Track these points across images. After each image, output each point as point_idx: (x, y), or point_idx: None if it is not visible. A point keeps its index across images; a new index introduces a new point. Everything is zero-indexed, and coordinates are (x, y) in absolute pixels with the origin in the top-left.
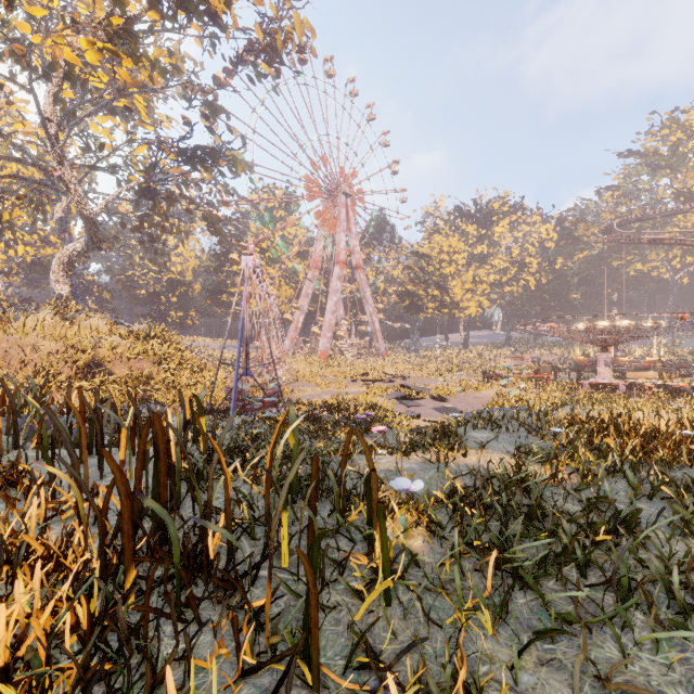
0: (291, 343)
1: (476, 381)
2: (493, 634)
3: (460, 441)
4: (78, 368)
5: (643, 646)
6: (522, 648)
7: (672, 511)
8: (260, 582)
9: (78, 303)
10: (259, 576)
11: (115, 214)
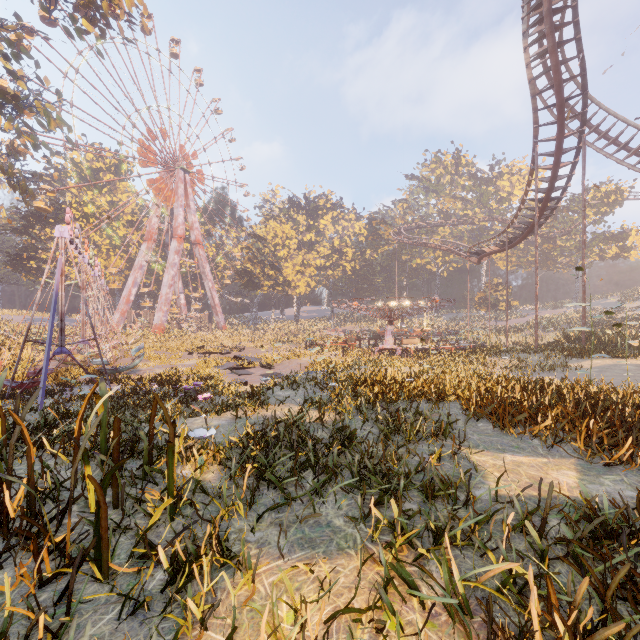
0: (121, 316)
1: (300, 350)
2: (247, 517)
3: (264, 399)
4: None
5: (332, 503)
6: (258, 518)
7: (378, 428)
8: (65, 528)
9: None
10: (64, 524)
11: None
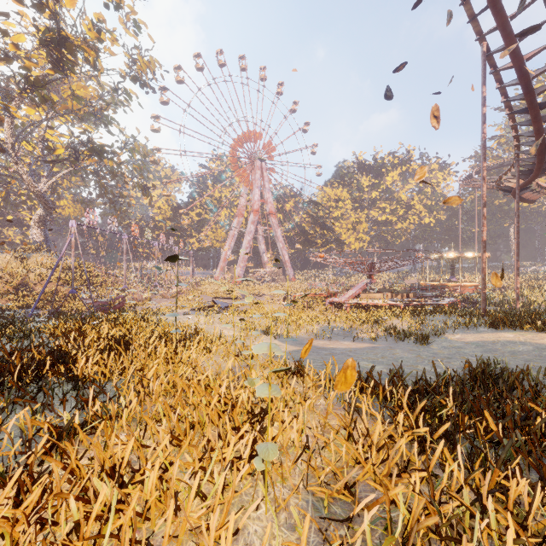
0: (220, 270)
1: (282, 299)
2: None
3: None
4: (13, 287)
5: None
6: None
7: None
8: None
9: (48, 246)
10: None
11: (84, 186)
